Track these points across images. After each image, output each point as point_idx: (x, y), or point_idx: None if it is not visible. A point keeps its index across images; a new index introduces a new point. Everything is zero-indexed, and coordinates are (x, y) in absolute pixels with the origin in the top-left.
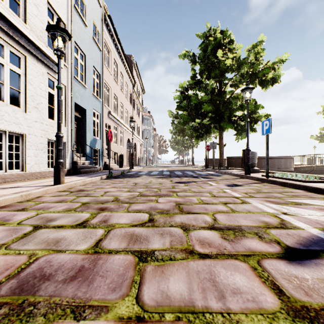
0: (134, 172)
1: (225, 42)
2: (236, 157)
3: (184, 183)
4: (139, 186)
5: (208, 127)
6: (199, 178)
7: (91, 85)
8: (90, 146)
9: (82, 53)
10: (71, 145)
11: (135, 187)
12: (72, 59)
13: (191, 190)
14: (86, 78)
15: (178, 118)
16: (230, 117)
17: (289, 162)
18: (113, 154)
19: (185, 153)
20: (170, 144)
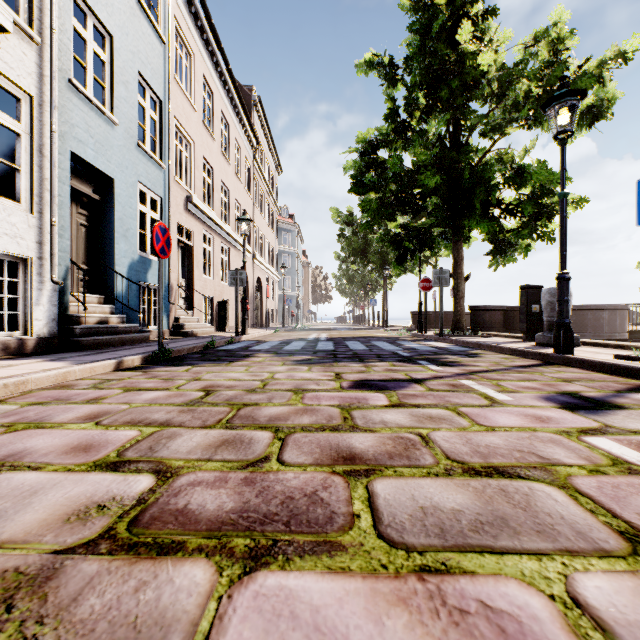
0: (245, 343)
1: (475, 12)
2: (493, 307)
3: (384, 386)
4: (212, 406)
5: (427, 235)
6: (421, 364)
7: (132, 120)
8: (128, 275)
9: (103, 30)
10: (50, 267)
11: (186, 418)
12: (53, 22)
13: (432, 441)
14: (114, 98)
15: (353, 224)
16: (485, 206)
17: (620, 319)
18: (200, 299)
19: (366, 302)
20: (336, 283)
